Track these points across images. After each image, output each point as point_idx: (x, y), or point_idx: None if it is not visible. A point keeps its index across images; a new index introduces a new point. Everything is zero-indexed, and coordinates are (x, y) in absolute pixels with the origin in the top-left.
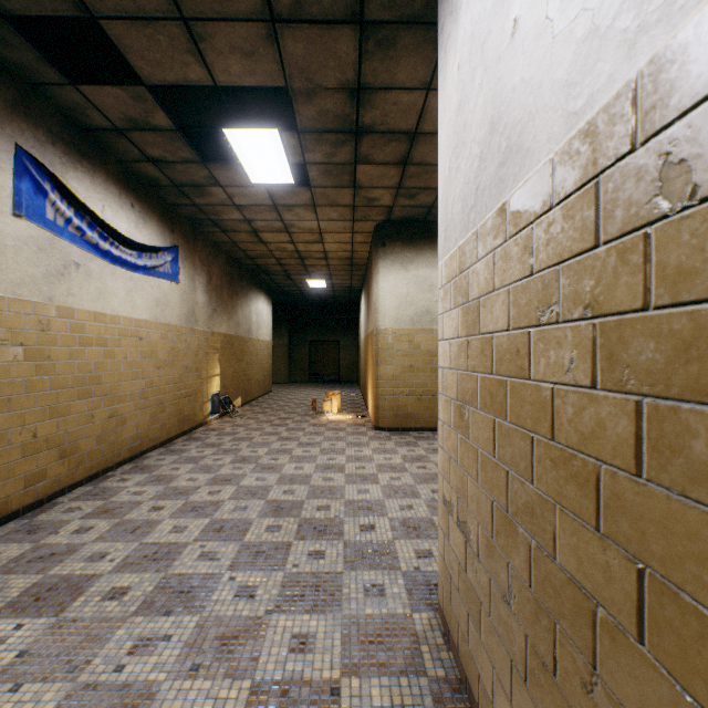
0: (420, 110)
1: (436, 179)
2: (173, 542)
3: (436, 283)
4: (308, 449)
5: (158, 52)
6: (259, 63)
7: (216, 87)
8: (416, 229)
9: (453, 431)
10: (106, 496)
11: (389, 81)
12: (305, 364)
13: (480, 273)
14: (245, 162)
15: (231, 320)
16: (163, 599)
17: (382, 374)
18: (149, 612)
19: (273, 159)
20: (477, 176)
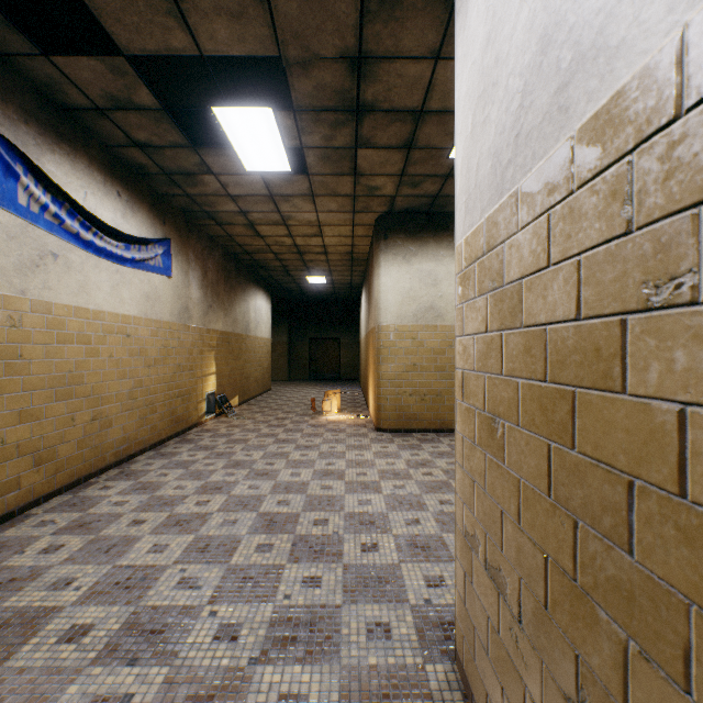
0: (428, 83)
1: (442, 165)
2: (150, 565)
3: (440, 278)
4: (305, 453)
5: (135, 14)
6: (248, 27)
7: (204, 62)
8: (419, 221)
9: (478, 449)
10: (85, 506)
11: (394, 48)
12: (305, 362)
13: (523, 246)
14: (237, 146)
15: (228, 316)
16: (129, 641)
17: (383, 373)
18: (111, 660)
19: (268, 143)
20: (518, 118)
